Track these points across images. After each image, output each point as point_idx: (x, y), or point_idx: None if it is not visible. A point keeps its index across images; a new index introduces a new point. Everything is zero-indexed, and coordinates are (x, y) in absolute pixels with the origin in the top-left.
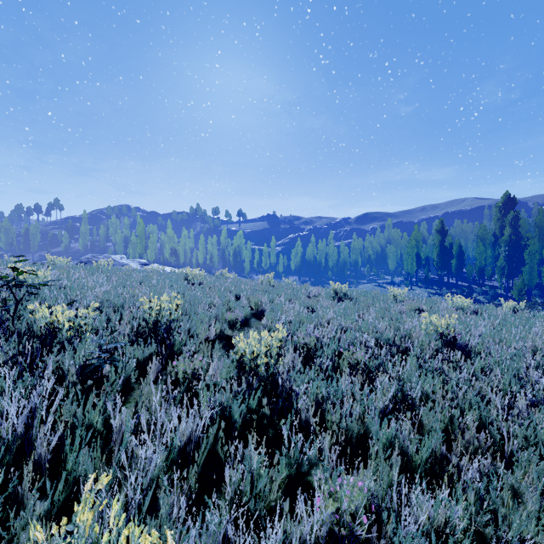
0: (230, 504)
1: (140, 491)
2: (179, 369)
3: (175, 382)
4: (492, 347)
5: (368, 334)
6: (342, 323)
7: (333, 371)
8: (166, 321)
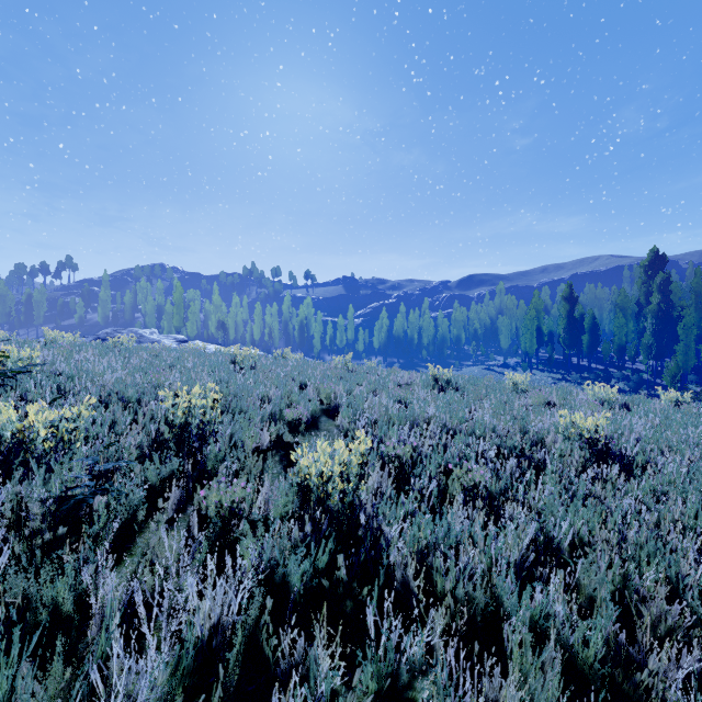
0: None
1: None
2: (210, 501)
3: (206, 519)
4: (659, 458)
5: (484, 439)
6: (447, 423)
7: (440, 498)
8: (198, 423)
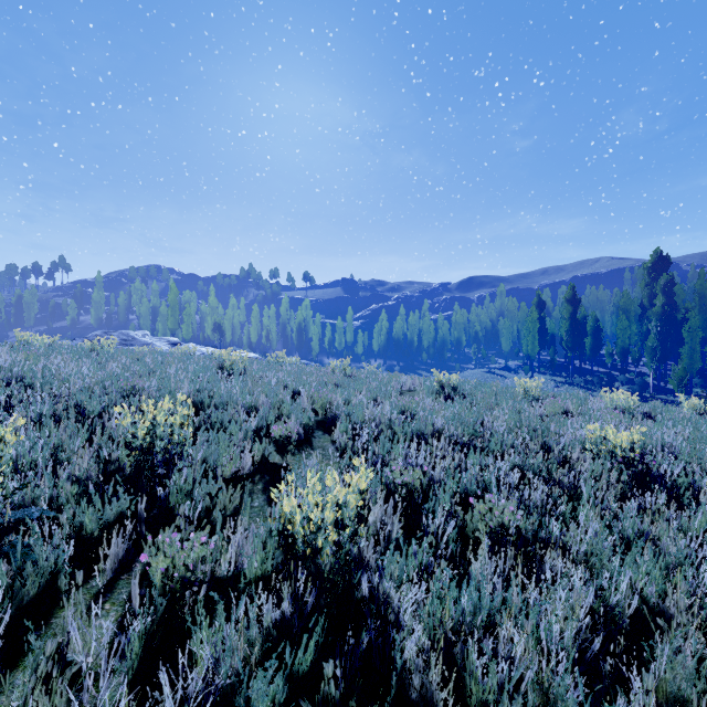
0: None
1: None
2: (154, 567)
3: None
4: (705, 480)
5: (501, 457)
6: (458, 439)
7: (460, 543)
8: (165, 444)
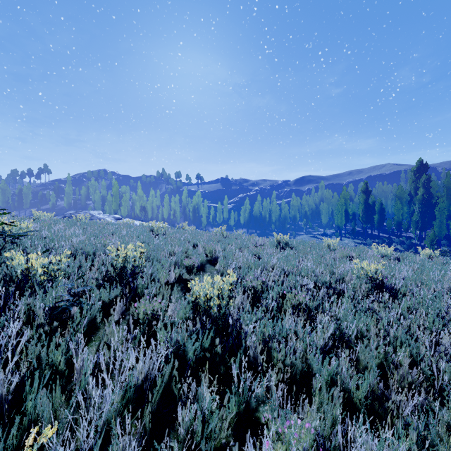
0: (182, 442)
1: (95, 433)
2: (140, 310)
3: (137, 322)
4: (415, 289)
5: (307, 278)
6: (284, 268)
7: (278, 311)
8: (131, 267)
